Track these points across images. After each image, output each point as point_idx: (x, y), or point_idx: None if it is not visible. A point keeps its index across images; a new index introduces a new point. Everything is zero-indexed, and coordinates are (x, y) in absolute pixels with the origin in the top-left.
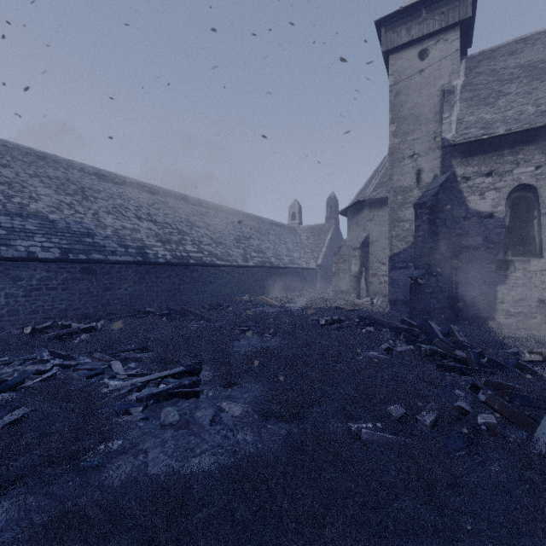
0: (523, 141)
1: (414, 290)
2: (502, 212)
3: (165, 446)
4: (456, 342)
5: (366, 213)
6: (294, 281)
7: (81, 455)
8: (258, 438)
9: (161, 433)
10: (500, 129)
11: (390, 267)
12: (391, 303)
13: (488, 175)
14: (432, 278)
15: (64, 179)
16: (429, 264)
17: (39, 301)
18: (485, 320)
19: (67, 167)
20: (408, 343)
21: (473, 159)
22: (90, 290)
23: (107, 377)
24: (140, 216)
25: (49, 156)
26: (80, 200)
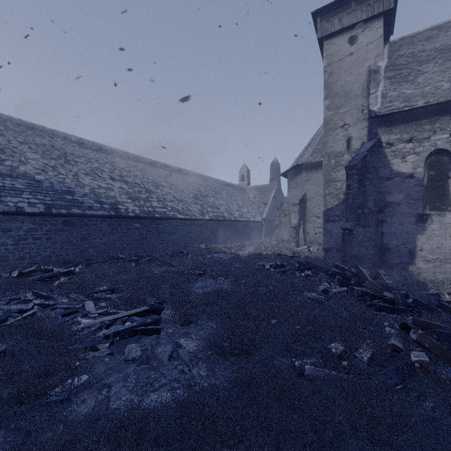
0: (439, 112)
1: (345, 239)
2: (421, 172)
3: (127, 381)
4: (384, 284)
5: (304, 175)
6: (243, 232)
7: (49, 391)
8: (211, 372)
9: (124, 368)
10: (419, 102)
11: (324, 220)
12: (325, 250)
13: (409, 141)
14: (361, 229)
15: (49, 146)
16: (358, 217)
17: (26, 249)
18: (406, 265)
19: (52, 136)
20: (341, 285)
21: (396, 128)
22: (70, 239)
23: (79, 316)
24: (113, 177)
25: (36, 127)
26: (63, 164)
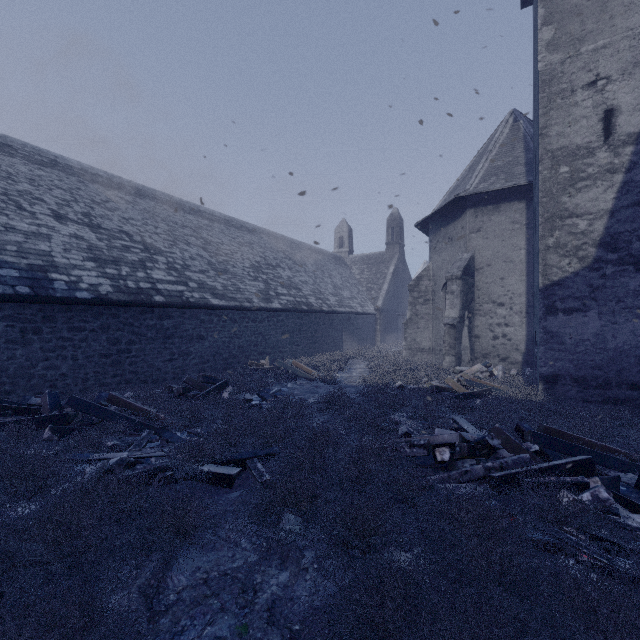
0: None
1: None
2: None
3: None
4: None
5: (469, 219)
6: (344, 332)
7: None
8: None
9: None
10: None
11: (543, 309)
12: (546, 380)
13: None
14: None
15: None
16: None
17: None
18: None
19: None
20: None
21: None
22: None
23: None
24: (64, 214)
25: None
26: None
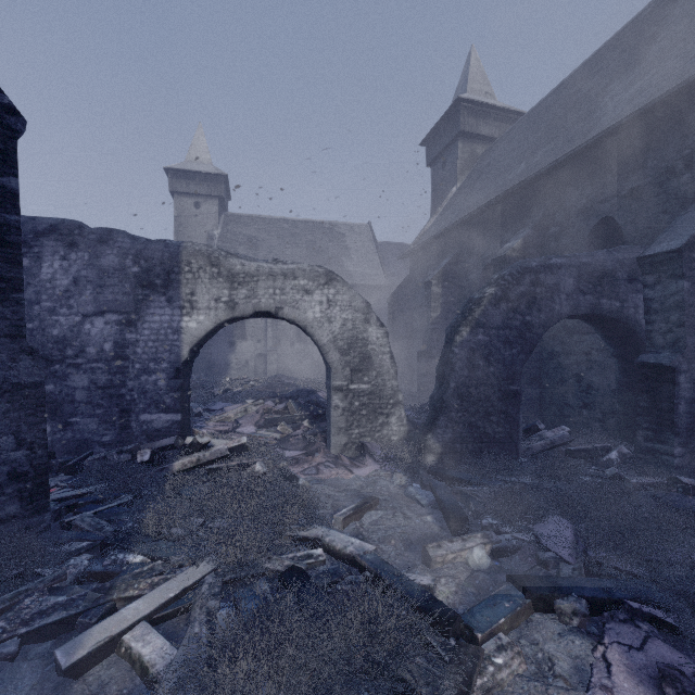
0: None
1: None
2: None
3: None
4: (199, 379)
5: None
6: None
7: None
8: None
9: None
10: None
11: None
12: None
13: None
14: None
15: None
16: None
17: None
18: (224, 373)
19: None
20: None
21: None
22: None
23: None
24: None
25: None
26: None
